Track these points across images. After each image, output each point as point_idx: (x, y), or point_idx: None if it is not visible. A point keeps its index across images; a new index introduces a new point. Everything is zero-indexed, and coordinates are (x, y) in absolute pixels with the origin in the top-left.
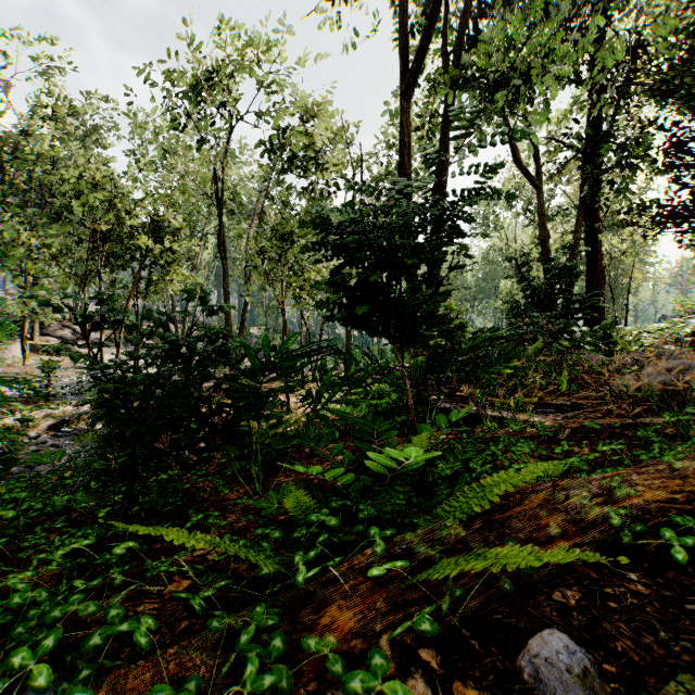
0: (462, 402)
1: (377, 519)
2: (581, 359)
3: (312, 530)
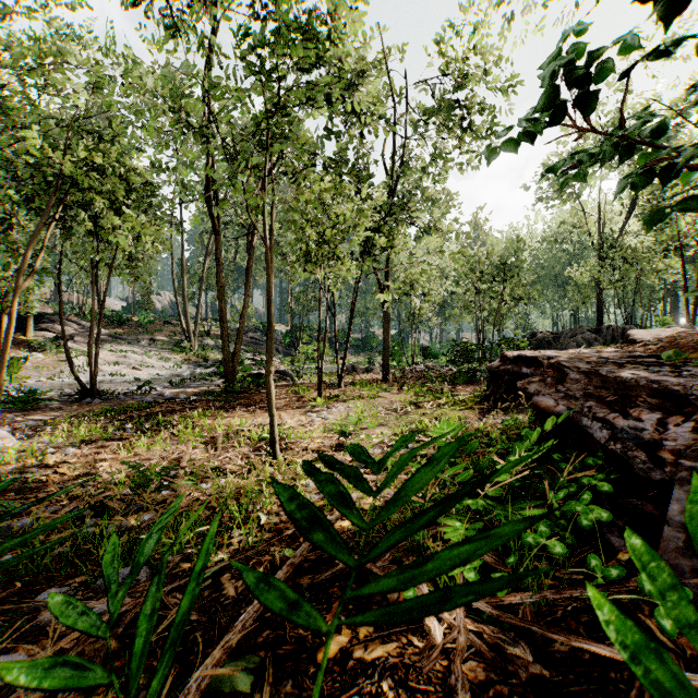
0: None
1: None
2: None
3: None
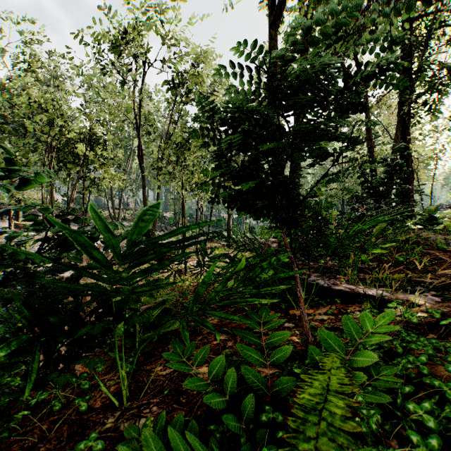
0: (331, 277)
1: None
2: (420, 237)
3: None
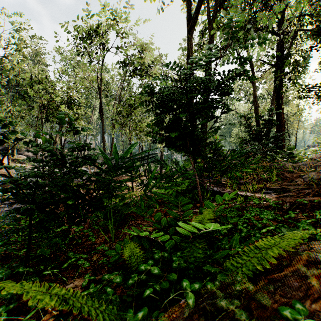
0: (222, 187)
1: (185, 267)
2: (280, 165)
3: (141, 277)
